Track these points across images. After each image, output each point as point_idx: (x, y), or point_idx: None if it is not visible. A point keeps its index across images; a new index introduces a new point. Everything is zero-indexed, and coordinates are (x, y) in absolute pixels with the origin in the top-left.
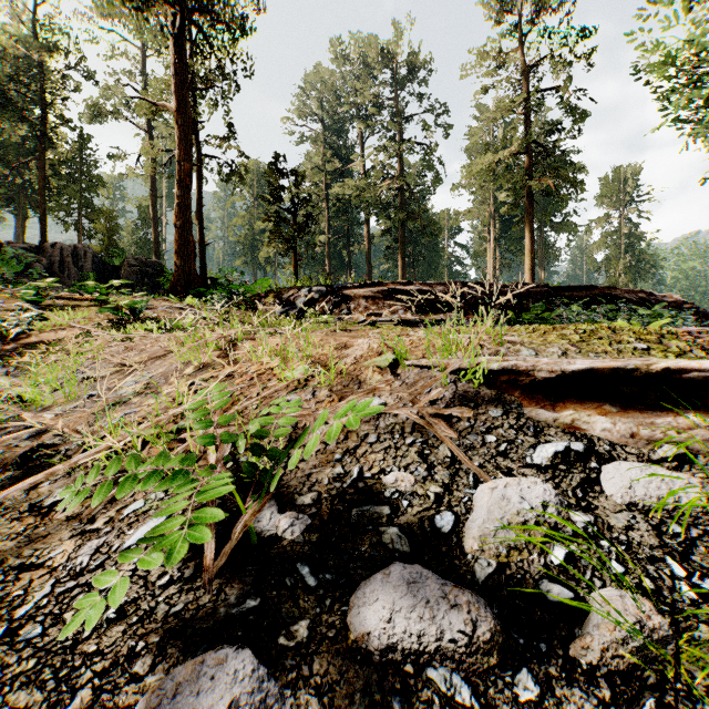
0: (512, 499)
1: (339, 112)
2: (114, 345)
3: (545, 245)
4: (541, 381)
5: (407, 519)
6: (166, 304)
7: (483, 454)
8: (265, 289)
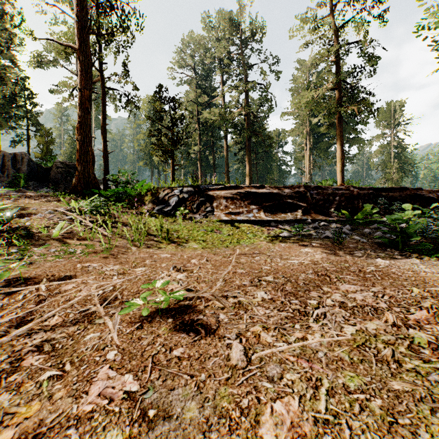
0: None
1: (207, 63)
2: None
3: None
4: None
5: None
6: (52, 207)
7: None
8: (145, 190)
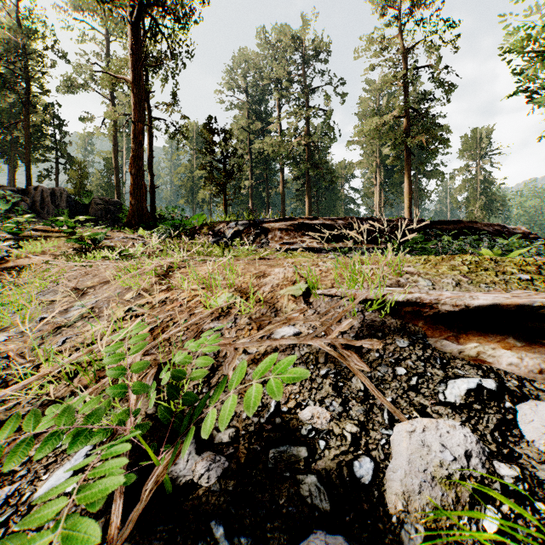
0: (432, 446)
1: (260, 85)
2: (75, 269)
3: (419, 188)
4: (444, 314)
5: (324, 463)
6: (122, 235)
7: (395, 388)
8: (201, 223)
